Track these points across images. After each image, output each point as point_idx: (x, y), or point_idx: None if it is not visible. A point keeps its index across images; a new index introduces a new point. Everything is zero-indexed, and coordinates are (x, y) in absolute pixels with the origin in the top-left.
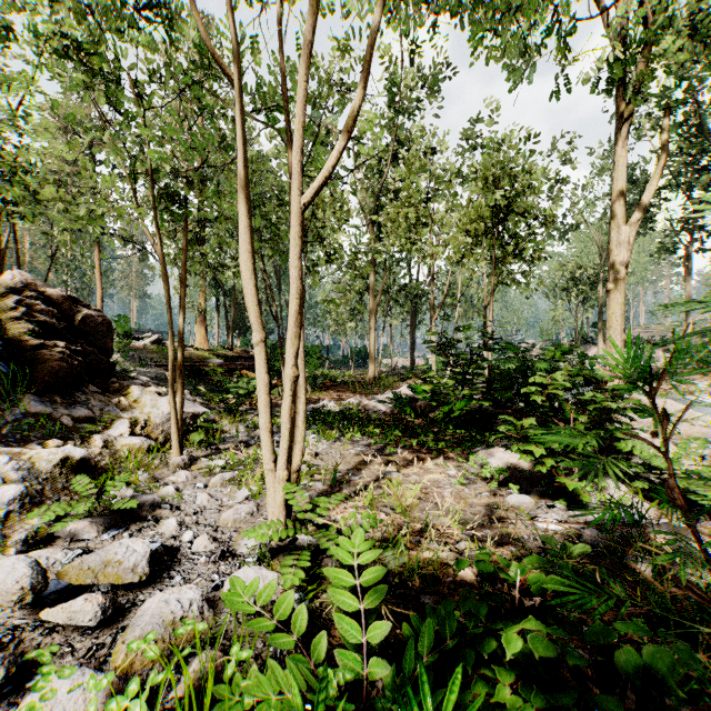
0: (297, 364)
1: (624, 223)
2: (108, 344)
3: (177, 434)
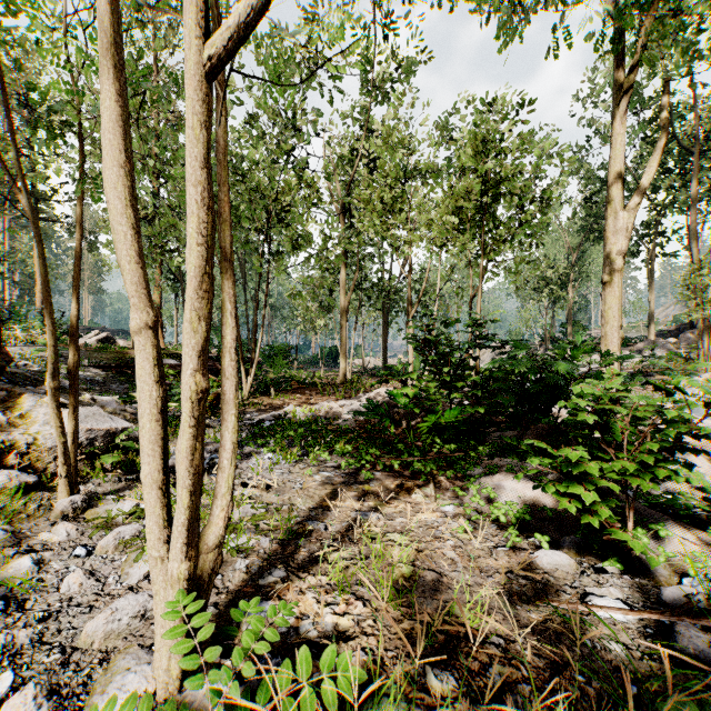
0: (204, 368)
1: (622, 209)
2: None
3: (64, 467)
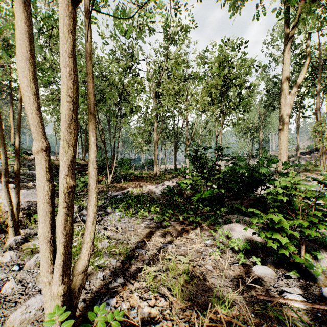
0: (72, 174)
1: (288, 94)
2: None
3: (12, 221)
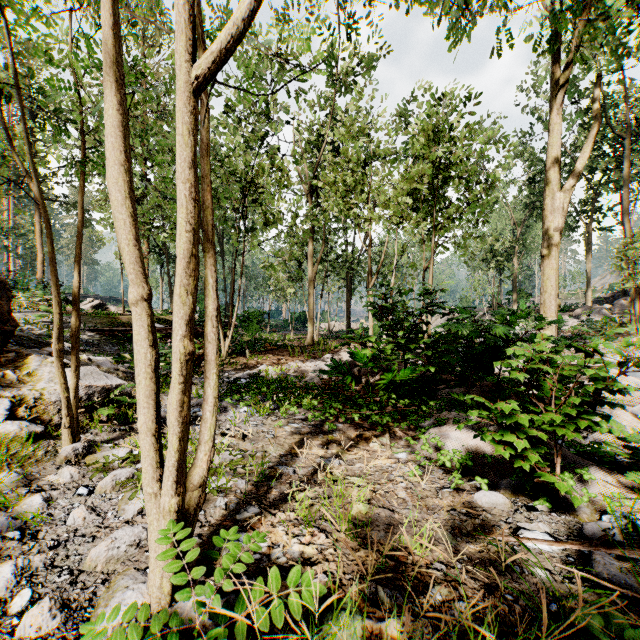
0: (191, 335)
1: (559, 190)
2: (4, 307)
3: (67, 418)
